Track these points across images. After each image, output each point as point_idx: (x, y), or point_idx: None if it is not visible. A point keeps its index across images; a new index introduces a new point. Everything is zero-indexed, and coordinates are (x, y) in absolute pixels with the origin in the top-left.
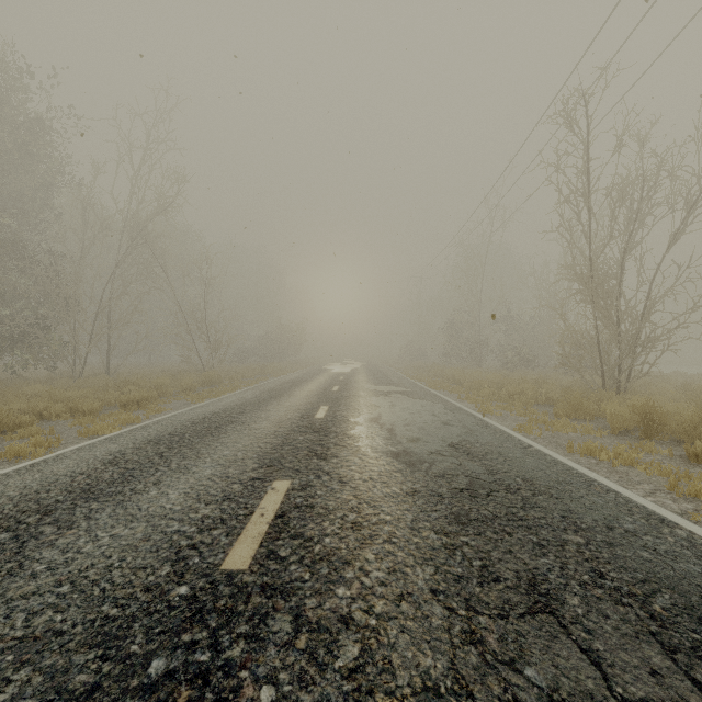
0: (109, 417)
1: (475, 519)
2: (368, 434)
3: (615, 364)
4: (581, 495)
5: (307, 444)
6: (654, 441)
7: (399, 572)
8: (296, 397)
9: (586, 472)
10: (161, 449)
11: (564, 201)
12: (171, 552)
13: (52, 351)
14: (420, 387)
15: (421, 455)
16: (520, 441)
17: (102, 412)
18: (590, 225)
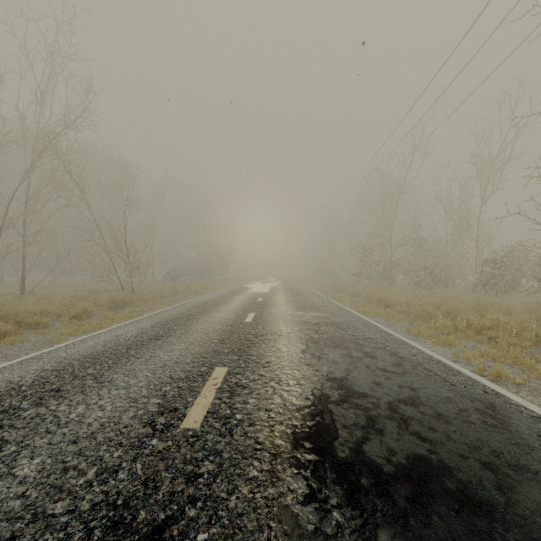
0: None
1: None
2: None
3: None
4: None
5: None
6: None
7: None
8: (190, 338)
9: None
10: None
11: None
12: None
13: None
14: (350, 313)
15: None
16: None
17: None
18: None
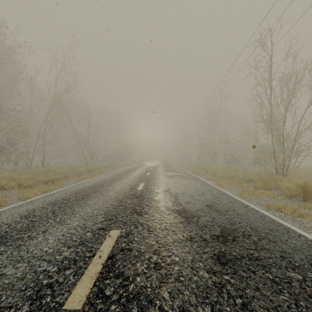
0: (37, 188)
1: (230, 259)
2: (163, 199)
3: (282, 162)
4: (286, 239)
5: (132, 205)
6: (308, 202)
7: (187, 311)
8: (129, 178)
9: (282, 222)
10: (55, 208)
11: (259, 83)
12: (34, 291)
13: (16, 156)
14: (188, 173)
15: (192, 212)
16: (242, 203)
17: (35, 186)
18: (271, 95)
